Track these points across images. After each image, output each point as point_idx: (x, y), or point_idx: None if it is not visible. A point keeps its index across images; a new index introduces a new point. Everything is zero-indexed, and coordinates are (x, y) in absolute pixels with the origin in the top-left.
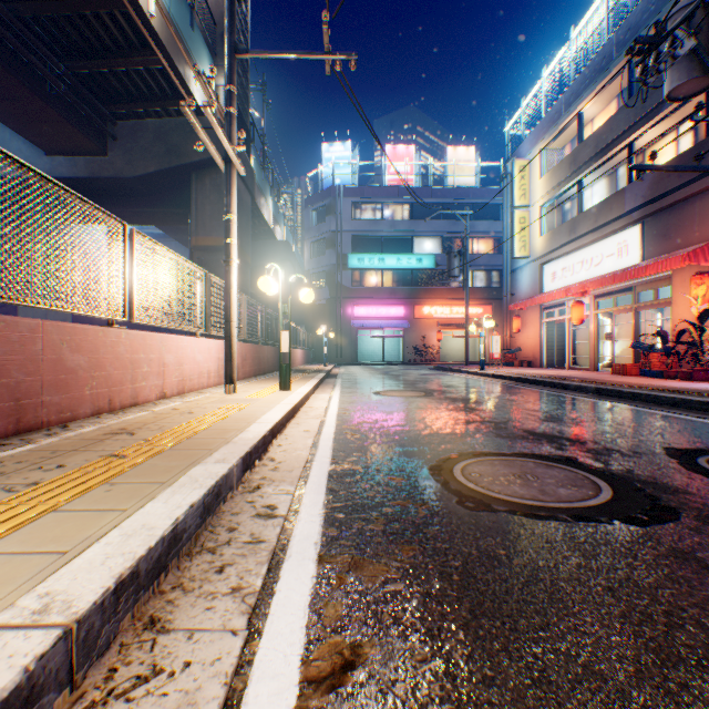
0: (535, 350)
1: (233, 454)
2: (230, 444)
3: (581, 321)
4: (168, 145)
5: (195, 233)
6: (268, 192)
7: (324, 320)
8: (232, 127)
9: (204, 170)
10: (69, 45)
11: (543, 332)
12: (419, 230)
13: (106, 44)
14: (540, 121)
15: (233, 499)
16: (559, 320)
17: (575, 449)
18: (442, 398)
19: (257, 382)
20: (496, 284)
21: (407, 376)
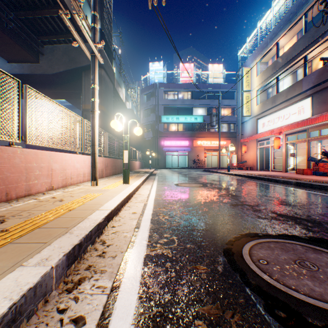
0: (254, 162)
1: (59, 250)
2: (66, 235)
3: (278, 147)
4: (70, 57)
5: (84, 102)
6: (122, 85)
7: (150, 147)
8: (95, 35)
9: (88, 70)
10: (15, 3)
11: (258, 153)
12: (195, 104)
13: (35, 2)
14: (256, 48)
15: (45, 305)
16: (266, 147)
17: (320, 230)
18: (213, 188)
19: (113, 179)
20: (233, 130)
21: (191, 174)
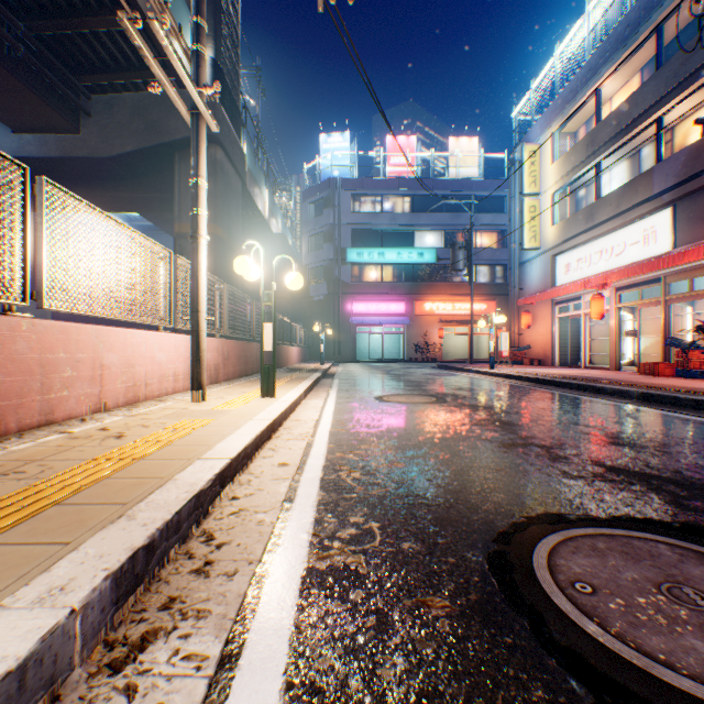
0: (547, 348)
1: (97, 565)
2: (118, 524)
3: (601, 316)
4: (148, 122)
5: (178, 219)
6: (263, 181)
7: (321, 317)
8: (200, 70)
9: (188, 149)
10: (28, 1)
11: (555, 329)
12: (420, 224)
13: (72, 1)
14: (551, 102)
15: None
16: (574, 315)
17: None
18: (459, 405)
19: (240, 385)
20: (500, 279)
21: (410, 375)
